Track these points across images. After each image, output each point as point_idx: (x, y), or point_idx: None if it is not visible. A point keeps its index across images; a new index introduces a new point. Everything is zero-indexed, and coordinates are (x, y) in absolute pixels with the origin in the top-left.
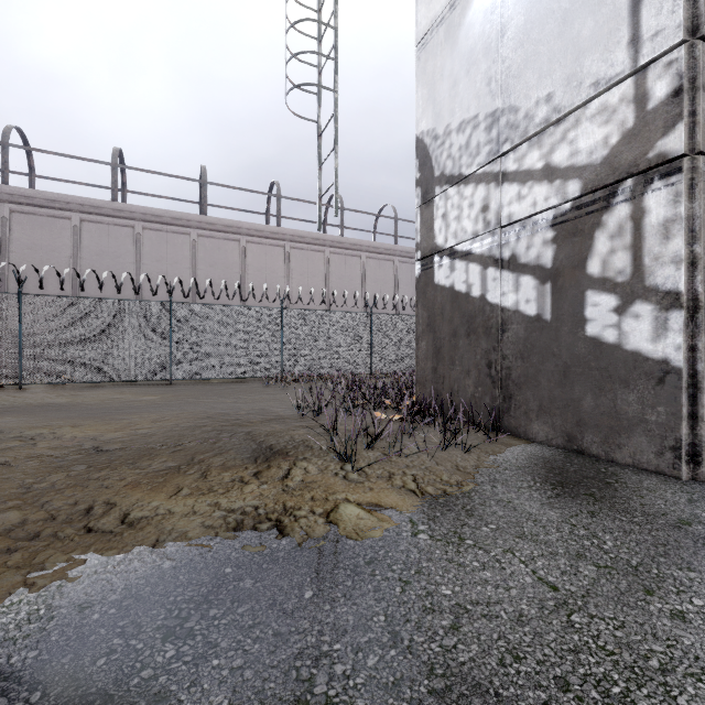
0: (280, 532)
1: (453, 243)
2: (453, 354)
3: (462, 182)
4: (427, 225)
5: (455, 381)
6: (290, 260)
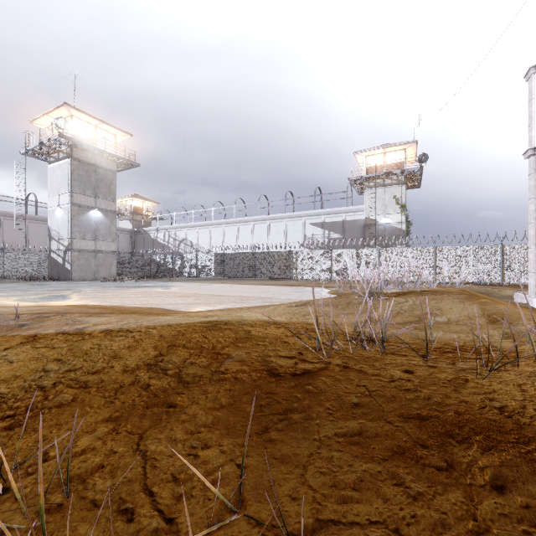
0: (18, 283)
1: (54, 250)
2: (54, 269)
3: (55, 240)
4: (50, 244)
5: (54, 274)
6: (4, 225)
